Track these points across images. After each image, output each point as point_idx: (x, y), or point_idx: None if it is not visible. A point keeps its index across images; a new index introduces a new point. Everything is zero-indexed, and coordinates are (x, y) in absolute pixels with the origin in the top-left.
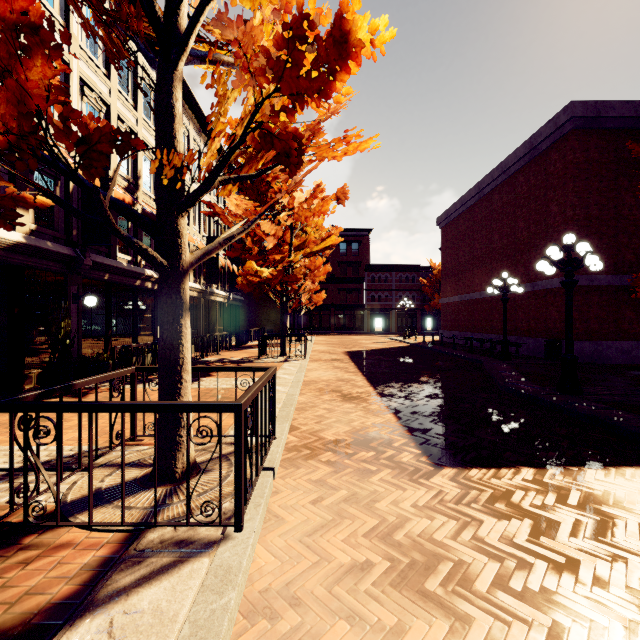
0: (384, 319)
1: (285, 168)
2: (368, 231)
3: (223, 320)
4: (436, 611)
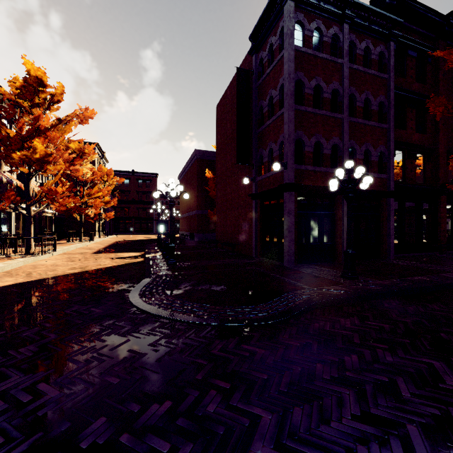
0: (165, 226)
1: (52, 202)
2: (156, 174)
3: (51, 226)
4: (68, 259)
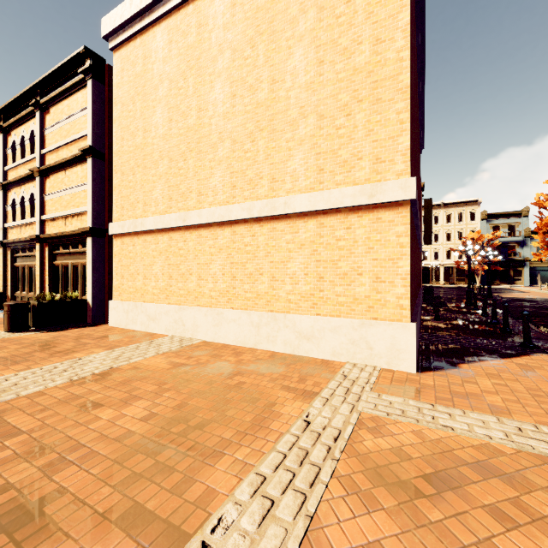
0: None
1: None
2: None
3: None
4: None
